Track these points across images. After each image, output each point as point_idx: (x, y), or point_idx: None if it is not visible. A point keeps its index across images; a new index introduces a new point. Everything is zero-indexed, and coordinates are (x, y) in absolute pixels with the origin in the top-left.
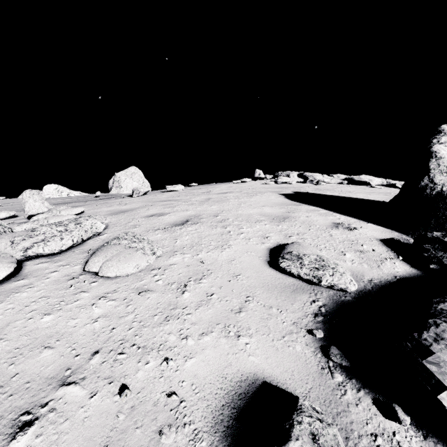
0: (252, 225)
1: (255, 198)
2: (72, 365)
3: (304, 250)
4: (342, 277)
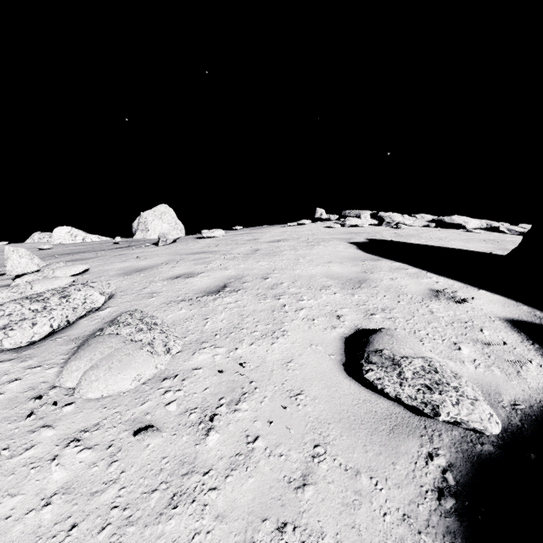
0: (316, 294)
1: (317, 250)
2: None
3: (401, 347)
4: (475, 408)
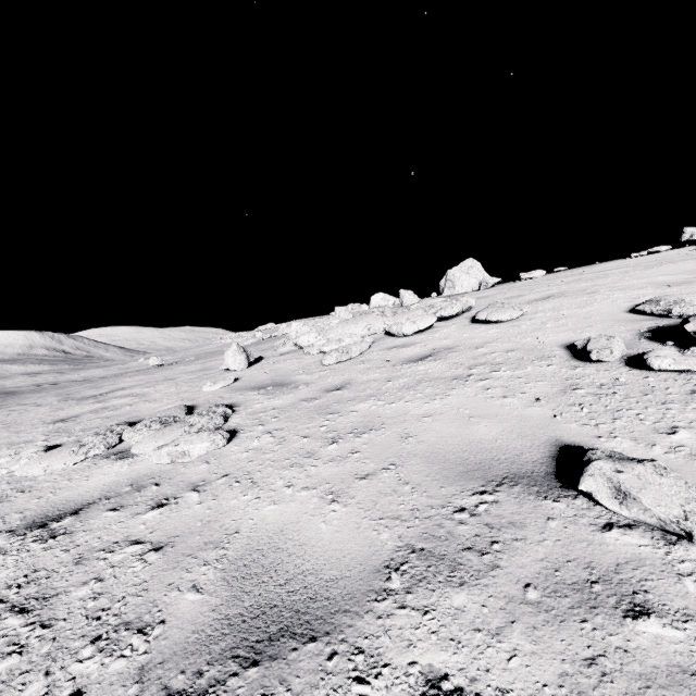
0: (627, 292)
1: (654, 270)
2: (489, 341)
3: (669, 297)
4: (692, 307)
